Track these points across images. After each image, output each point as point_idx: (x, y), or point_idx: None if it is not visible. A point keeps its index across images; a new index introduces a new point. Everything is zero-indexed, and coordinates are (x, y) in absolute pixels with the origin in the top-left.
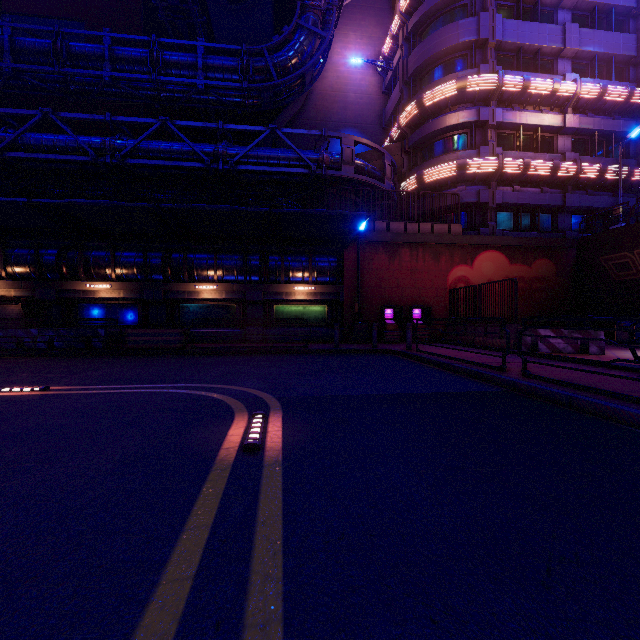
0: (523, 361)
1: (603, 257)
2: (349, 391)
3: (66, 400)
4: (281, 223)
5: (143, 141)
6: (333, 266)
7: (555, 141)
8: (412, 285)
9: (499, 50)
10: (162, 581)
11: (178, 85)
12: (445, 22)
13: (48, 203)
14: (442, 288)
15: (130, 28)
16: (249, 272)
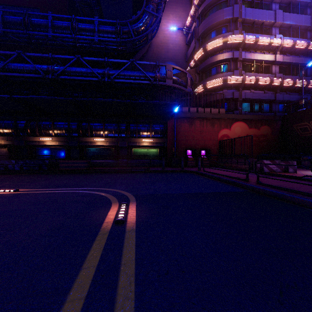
0: (257, 176)
1: (294, 125)
2: (170, 191)
3: (26, 196)
4: (136, 108)
5: (68, 67)
6: (162, 129)
7: (271, 68)
8: (201, 138)
9: (243, 23)
10: (67, 300)
11: (85, 40)
12: (217, 9)
13: (20, 97)
14: (215, 140)
15: (62, 12)
16: (120, 132)
